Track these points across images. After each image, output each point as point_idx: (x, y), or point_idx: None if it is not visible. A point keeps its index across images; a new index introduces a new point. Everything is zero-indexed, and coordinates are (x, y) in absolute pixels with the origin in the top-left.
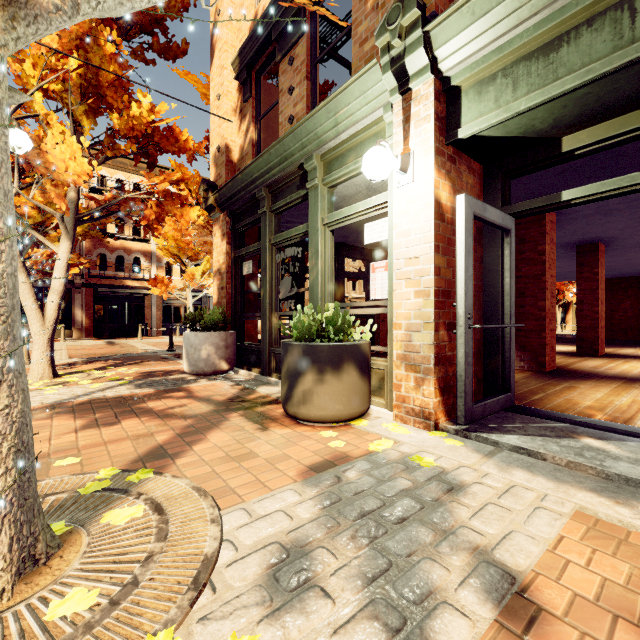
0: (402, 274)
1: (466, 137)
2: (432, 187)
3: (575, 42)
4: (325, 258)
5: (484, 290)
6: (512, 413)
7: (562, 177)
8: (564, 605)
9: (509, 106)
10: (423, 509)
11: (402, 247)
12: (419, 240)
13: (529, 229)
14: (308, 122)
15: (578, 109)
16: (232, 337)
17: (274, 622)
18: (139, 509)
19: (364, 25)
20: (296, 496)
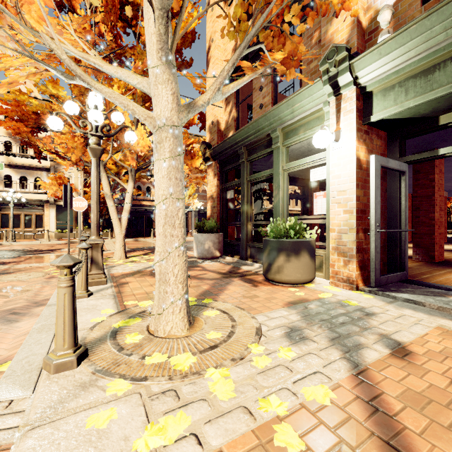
0: (335, 200)
1: (376, 120)
2: (354, 150)
3: (443, 69)
4: (284, 190)
5: (387, 208)
6: (406, 284)
7: (446, 130)
8: (424, 354)
9: (403, 104)
10: (353, 320)
11: (335, 184)
12: (346, 181)
13: (422, 164)
14: (275, 111)
15: (448, 103)
16: (222, 237)
17: (295, 346)
18: (217, 312)
19: (310, 53)
20: (287, 312)
